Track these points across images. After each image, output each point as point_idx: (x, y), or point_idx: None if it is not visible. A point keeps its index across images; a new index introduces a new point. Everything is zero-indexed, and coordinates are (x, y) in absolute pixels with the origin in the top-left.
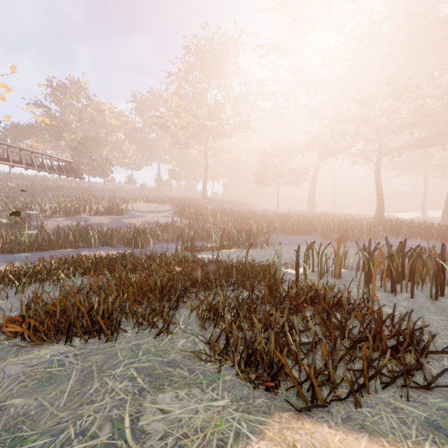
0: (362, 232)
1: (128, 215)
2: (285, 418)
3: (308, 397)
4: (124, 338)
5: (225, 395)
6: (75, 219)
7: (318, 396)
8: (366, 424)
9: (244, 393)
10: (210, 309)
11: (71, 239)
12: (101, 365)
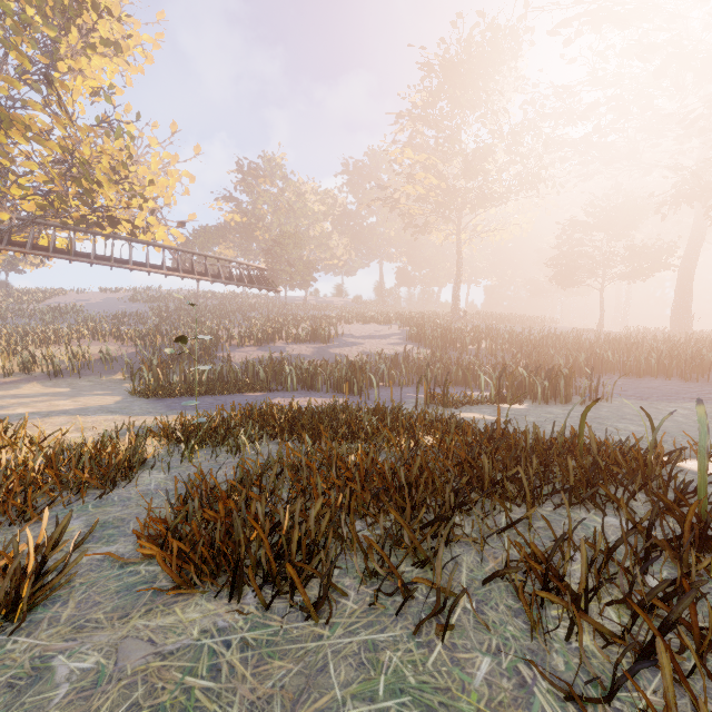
0: None
1: (337, 342)
2: None
3: None
4: (342, 614)
5: None
6: (268, 349)
7: None
8: None
9: None
10: (544, 573)
11: (262, 377)
12: (291, 700)
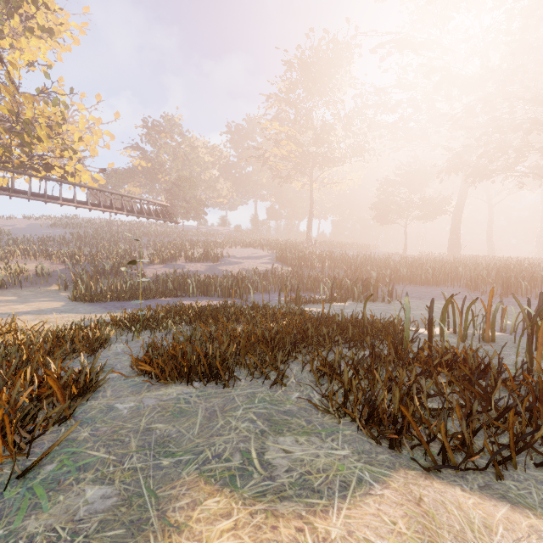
0: (534, 282)
1: (224, 261)
2: (411, 475)
3: (439, 461)
4: (239, 386)
5: (345, 446)
6: (171, 266)
7: (450, 459)
8: (509, 495)
9: (366, 448)
10: (324, 364)
11: (170, 287)
12: (222, 406)
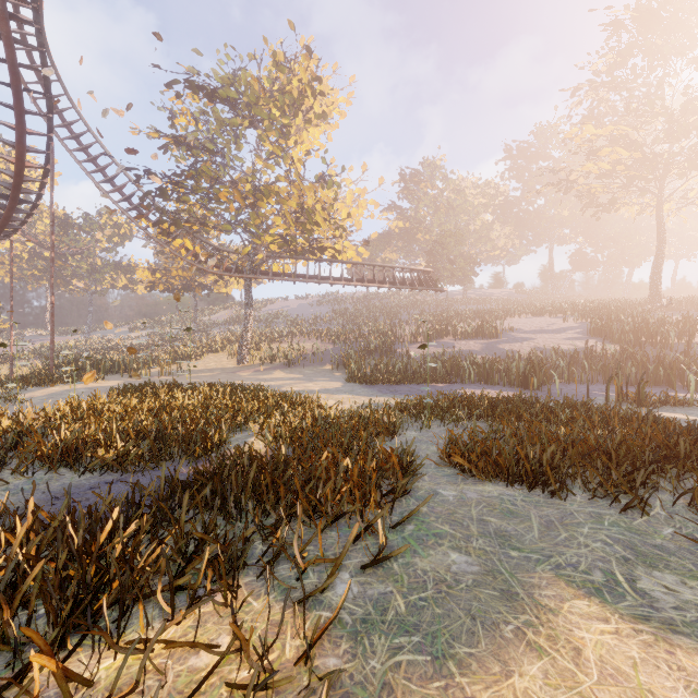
0: None
1: (505, 338)
2: None
3: None
4: (574, 501)
5: None
6: (437, 345)
7: None
8: None
9: None
10: None
11: (441, 371)
12: (558, 518)
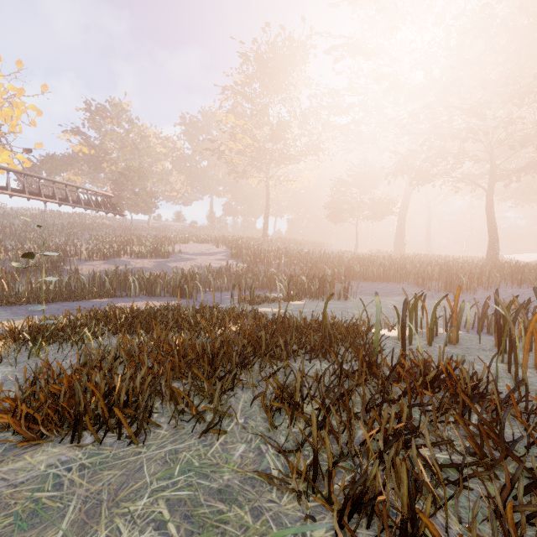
0: (471, 278)
1: (175, 258)
2: None
3: None
4: (156, 438)
5: None
6: (114, 263)
7: None
8: None
9: None
10: (281, 395)
11: (108, 286)
12: (115, 489)
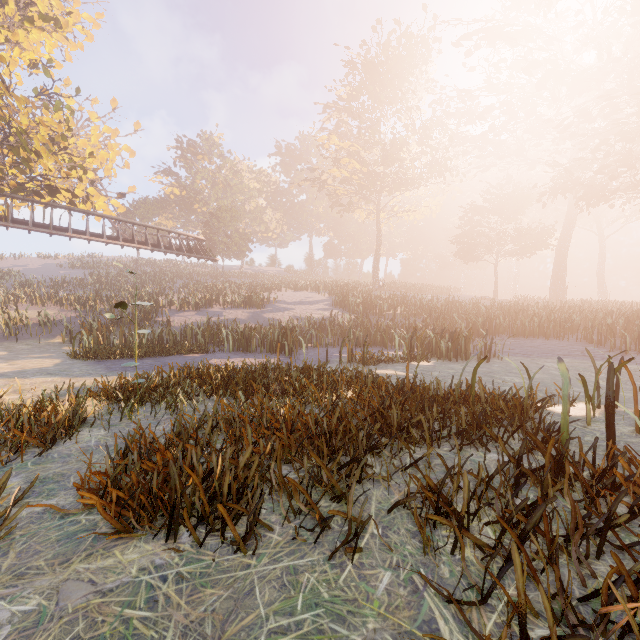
0: None
1: (271, 307)
2: None
3: None
4: (268, 545)
5: None
6: (206, 314)
7: None
8: None
9: None
10: (436, 500)
11: (200, 340)
12: (221, 621)
